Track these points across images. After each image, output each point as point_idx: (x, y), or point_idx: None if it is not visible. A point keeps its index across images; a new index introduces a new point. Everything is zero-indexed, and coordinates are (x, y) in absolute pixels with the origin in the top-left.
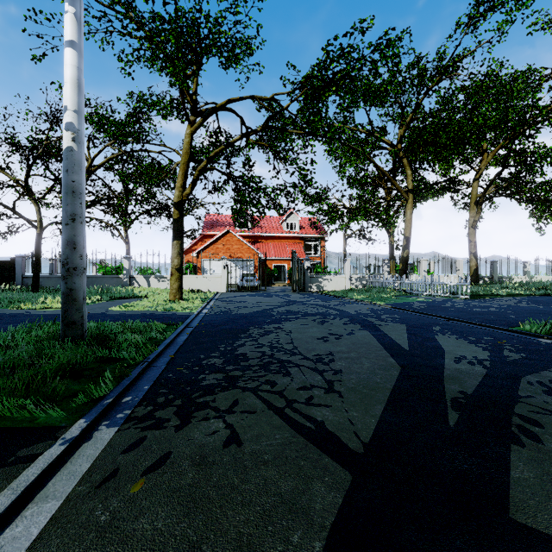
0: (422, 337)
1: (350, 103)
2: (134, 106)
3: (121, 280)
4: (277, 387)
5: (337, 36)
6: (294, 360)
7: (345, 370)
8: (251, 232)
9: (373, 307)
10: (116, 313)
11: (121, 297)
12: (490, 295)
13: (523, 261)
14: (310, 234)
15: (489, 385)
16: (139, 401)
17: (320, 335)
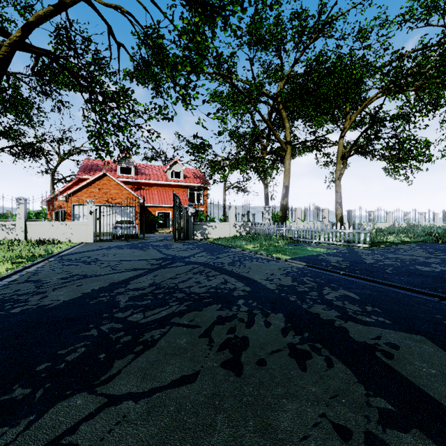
0: None
1: None
2: None
3: None
4: None
5: None
6: None
7: None
8: (134, 178)
9: (283, 266)
10: None
11: None
12: (377, 242)
13: (368, 211)
14: (193, 183)
15: None
16: None
17: None
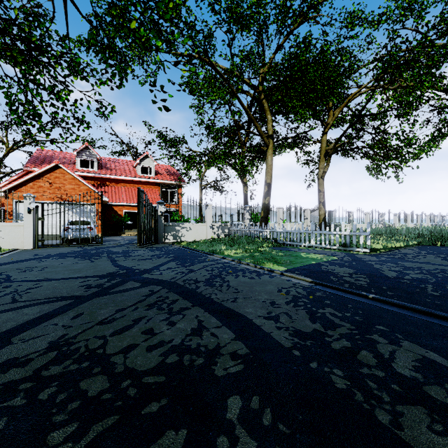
0: None
1: None
2: None
3: None
4: None
5: None
6: None
7: None
8: (97, 173)
9: (282, 285)
10: None
11: None
12: None
13: (348, 212)
14: (166, 180)
15: None
16: None
17: None
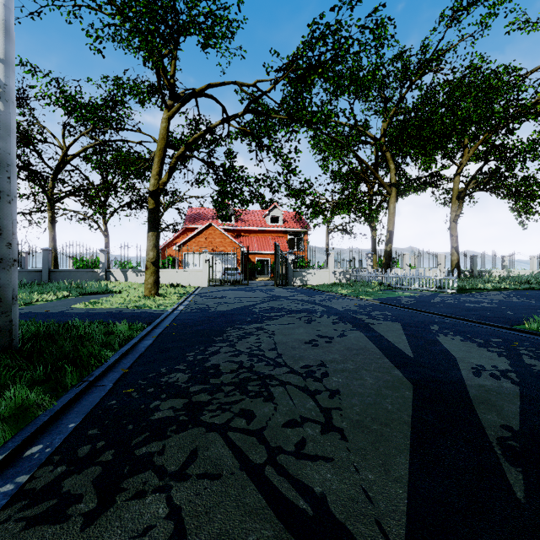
0: (423, 339)
1: (336, 88)
2: (108, 90)
3: (96, 274)
4: (255, 423)
5: (323, 15)
6: (278, 375)
7: (343, 390)
8: (234, 226)
9: (360, 302)
10: (77, 311)
11: (93, 293)
12: (475, 289)
13: (501, 256)
14: (293, 228)
15: (534, 412)
16: (50, 454)
17: (308, 338)
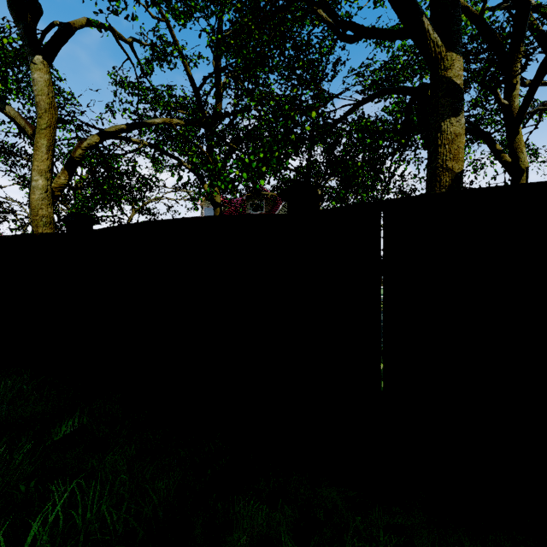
0: None
1: None
2: None
3: None
4: None
5: None
6: None
7: None
8: None
9: None
10: None
11: None
12: None
13: None
14: None
15: None
16: None
17: None
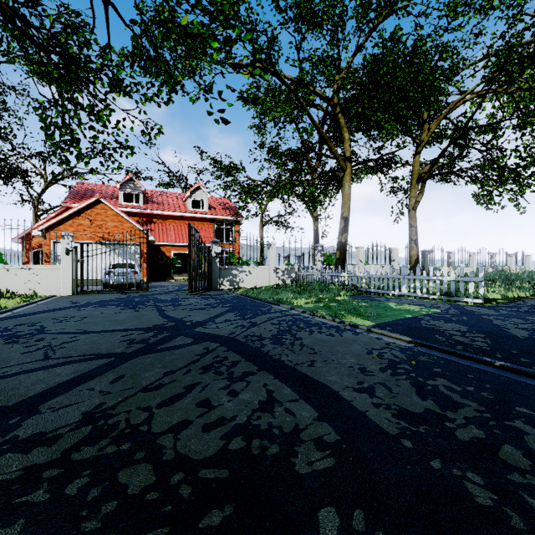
0: None
1: None
2: None
3: None
4: None
5: None
6: None
7: None
8: (142, 208)
9: (372, 345)
10: None
11: None
12: None
13: (447, 252)
14: (221, 215)
15: None
16: None
17: None
